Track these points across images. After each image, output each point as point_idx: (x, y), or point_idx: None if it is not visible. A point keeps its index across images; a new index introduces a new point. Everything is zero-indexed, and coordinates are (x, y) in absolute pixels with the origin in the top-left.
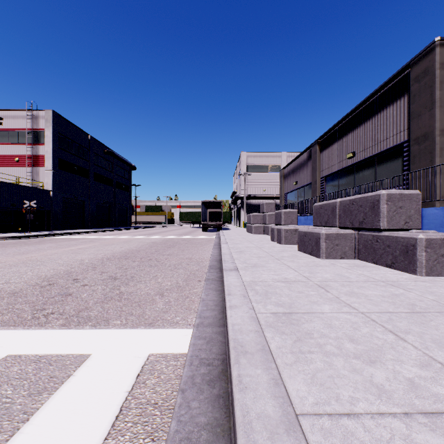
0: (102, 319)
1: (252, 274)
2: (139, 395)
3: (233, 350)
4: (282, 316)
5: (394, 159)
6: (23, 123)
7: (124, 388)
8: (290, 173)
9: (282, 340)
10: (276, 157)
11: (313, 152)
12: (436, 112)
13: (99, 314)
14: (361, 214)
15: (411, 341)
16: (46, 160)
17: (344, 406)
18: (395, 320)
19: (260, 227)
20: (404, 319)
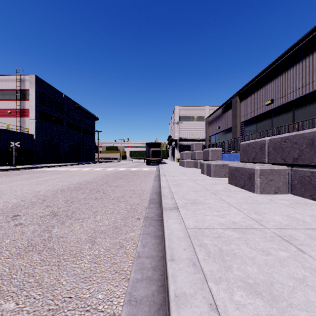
0: None
1: (194, 215)
2: None
3: None
4: None
5: (313, 102)
6: (14, 84)
7: None
8: (213, 120)
9: None
10: (201, 109)
11: (234, 102)
12: None
13: None
14: (296, 150)
15: None
16: (30, 112)
17: None
18: None
19: (190, 162)
20: None
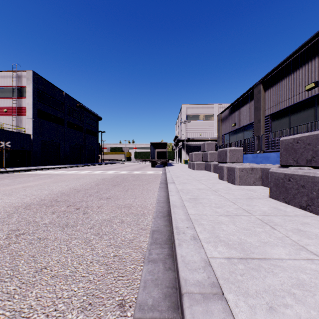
0: None
1: None
2: None
3: None
4: None
5: None
6: (10, 81)
7: None
8: (228, 116)
9: None
10: (210, 108)
11: (256, 92)
12: None
13: None
14: None
15: None
16: (27, 110)
17: None
18: None
19: (201, 164)
20: None
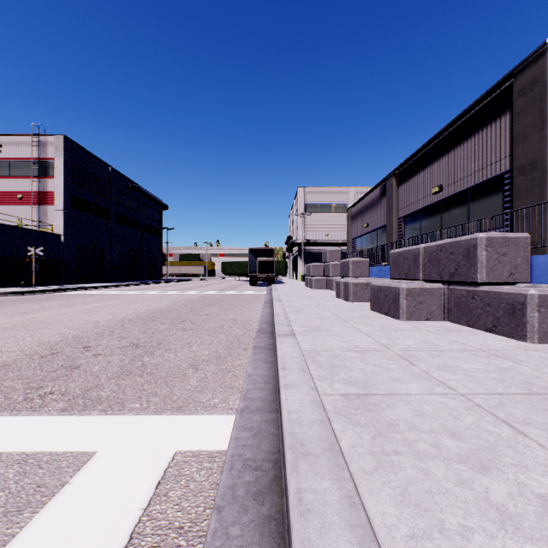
0: (116, 401)
1: (314, 340)
2: (158, 513)
3: (289, 450)
4: (354, 399)
5: (492, 194)
6: (28, 151)
7: (138, 504)
8: (359, 212)
9: (356, 435)
10: (341, 193)
11: (389, 186)
12: (547, 134)
13: (113, 394)
14: (452, 263)
15: (535, 436)
16: (56, 197)
17: (453, 542)
18: (508, 404)
19: (322, 280)
20: (519, 403)
